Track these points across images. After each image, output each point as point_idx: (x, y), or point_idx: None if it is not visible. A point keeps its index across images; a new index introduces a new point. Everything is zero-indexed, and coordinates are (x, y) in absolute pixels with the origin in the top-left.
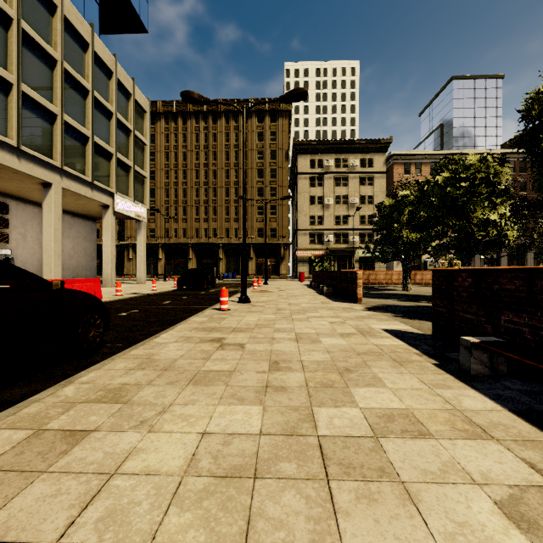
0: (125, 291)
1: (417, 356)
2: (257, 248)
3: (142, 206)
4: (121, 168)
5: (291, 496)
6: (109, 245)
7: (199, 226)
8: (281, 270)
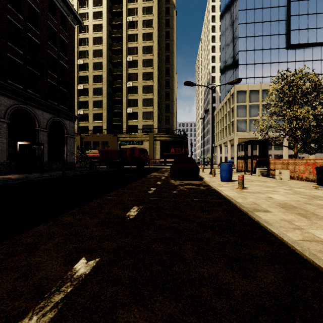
0: None
1: None
2: None
3: None
4: None
5: None
6: None
7: None
8: None
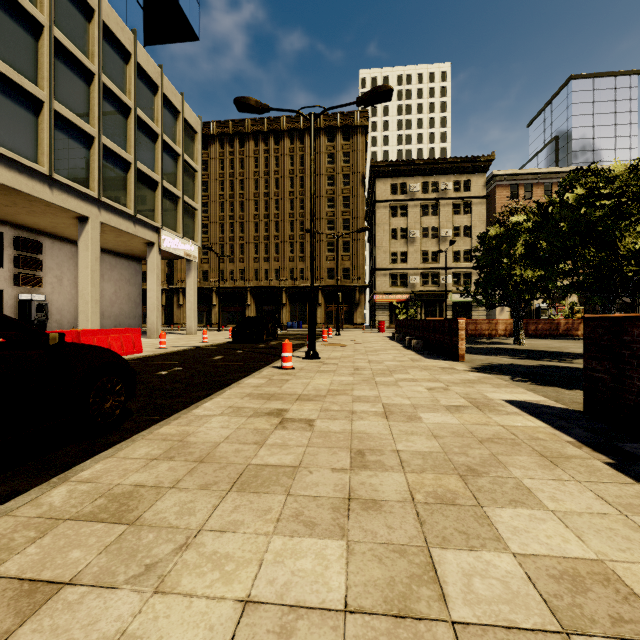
0: (172, 343)
1: (573, 448)
2: (327, 292)
3: (193, 243)
4: (168, 199)
5: None
6: (155, 289)
7: (259, 266)
8: (355, 318)
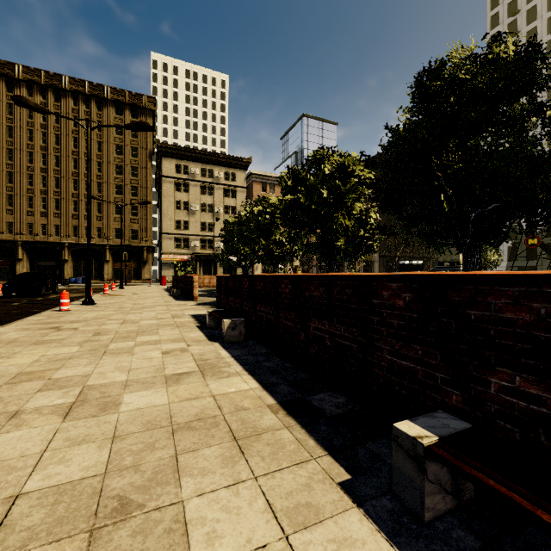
0: None
1: (192, 324)
2: (115, 250)
3: None
4: None
5: (84, 360)
6: None
7: (34, 220)
8: (144, 274)
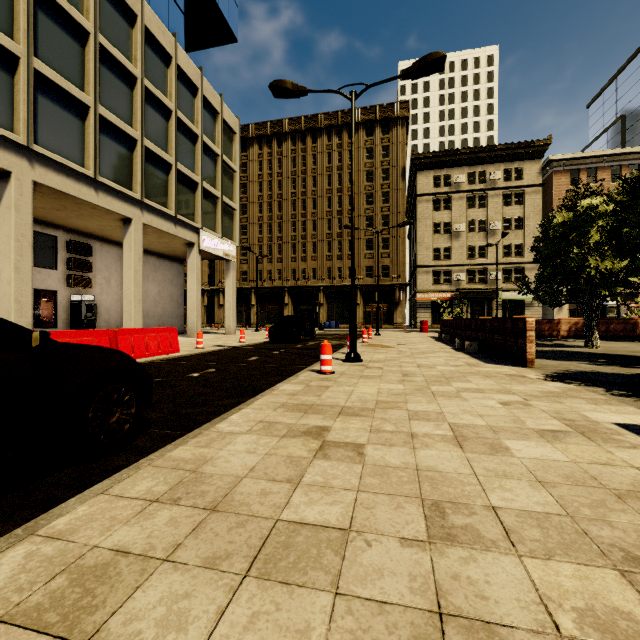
0: (210, 343)
1: None
2: (365, 291)
3: (231, 243)
4: (208, 199)
5: None
6: (195, 289)
7: (296, 266)
8: (395, 318)
